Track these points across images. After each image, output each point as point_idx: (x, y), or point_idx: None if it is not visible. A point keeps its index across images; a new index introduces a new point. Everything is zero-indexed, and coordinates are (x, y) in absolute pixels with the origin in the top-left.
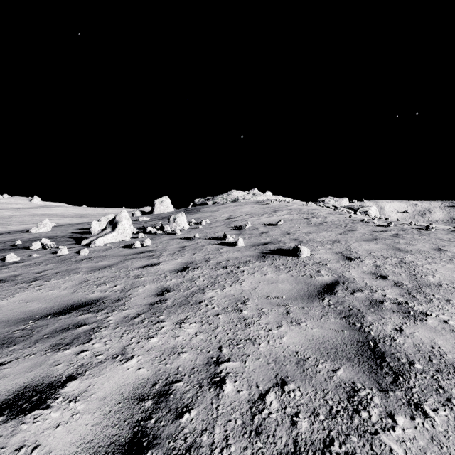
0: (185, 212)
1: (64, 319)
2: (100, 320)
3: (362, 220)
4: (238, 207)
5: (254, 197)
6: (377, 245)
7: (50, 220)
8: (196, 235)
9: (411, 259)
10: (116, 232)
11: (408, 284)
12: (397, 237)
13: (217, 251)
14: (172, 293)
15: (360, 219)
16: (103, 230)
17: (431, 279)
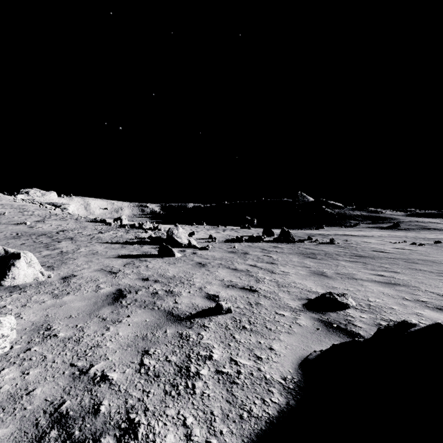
0: None
1: None
2: None
3: (56, 214)
4: None
5: None
6: (55, 222)
7: None
8: None
9: (62, 224)
10: None
11: (56, 227)
12: (65, 220)
13: None
14: None
15: (56, 213)
16: None
17: (62, 226)
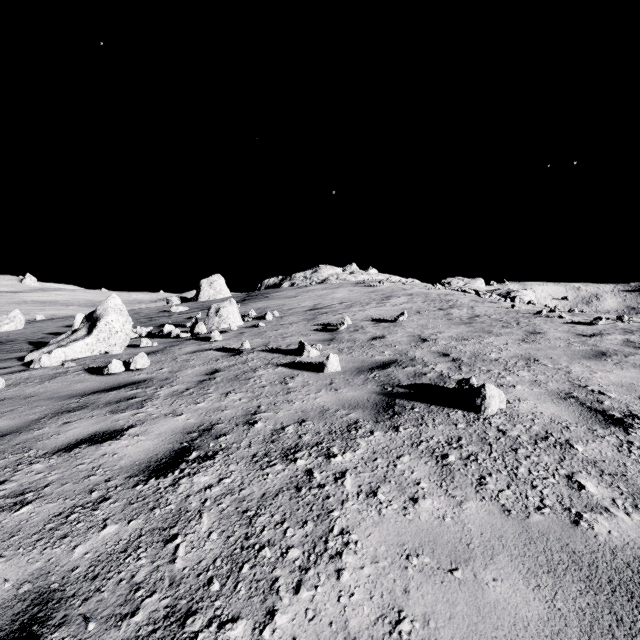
0: (247, 298)
1: None
2: None
3: (538, 313)
4: (328, 291)
5: (352, 277)
6: (626, 371)
7: (44, 311)
8: (245, 345)
9: None
10: (93, 338)
11: None
12: (638, 347)
13: (280, 386)
14: None
15: (530, 310)
16: (73, 333)
17: None
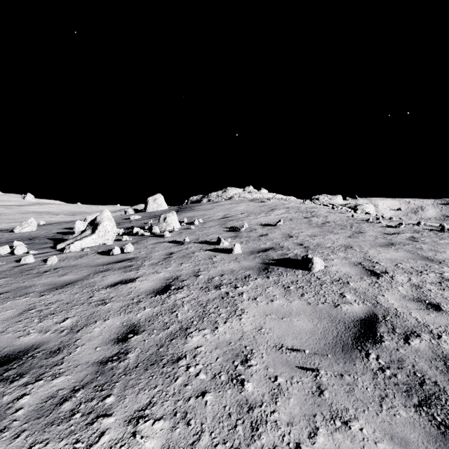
0: (179, 210)
1: None
2: (4, 406)
3: (367, 220)
4: (233, 205)
5: (249, 195)
6: (398, 253)
7: (42, 218)
8: (186, 239)
9: None
10: (96, 235)
11: None
12: (415, 241)
13: (209, 260)
14: (140, 336)
15: (363, 218)
16: (82, 232)
17: None
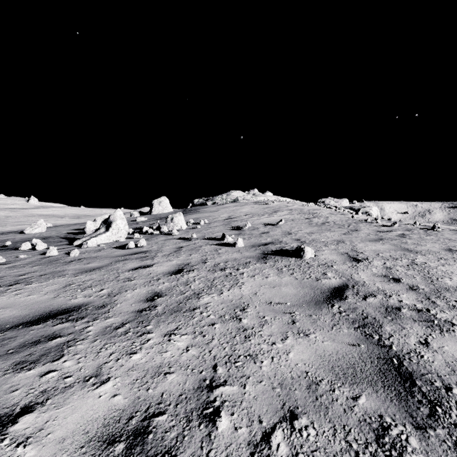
0: (184, 212)
1: (37, 330)
2: (78, 331)
3: (365, 220)
4: (238, 208)
5: (254, 198)
6: (384, 246)
7: (47, 221)
8: (194, 235)
9: (423, 261)
10: (110, 232)
11: (424, 287)
12: (403, 237)
13: (215, 252)
14: (163, 298)
15: (363, 219)
16: (97, 230)
17: (449, 282)
